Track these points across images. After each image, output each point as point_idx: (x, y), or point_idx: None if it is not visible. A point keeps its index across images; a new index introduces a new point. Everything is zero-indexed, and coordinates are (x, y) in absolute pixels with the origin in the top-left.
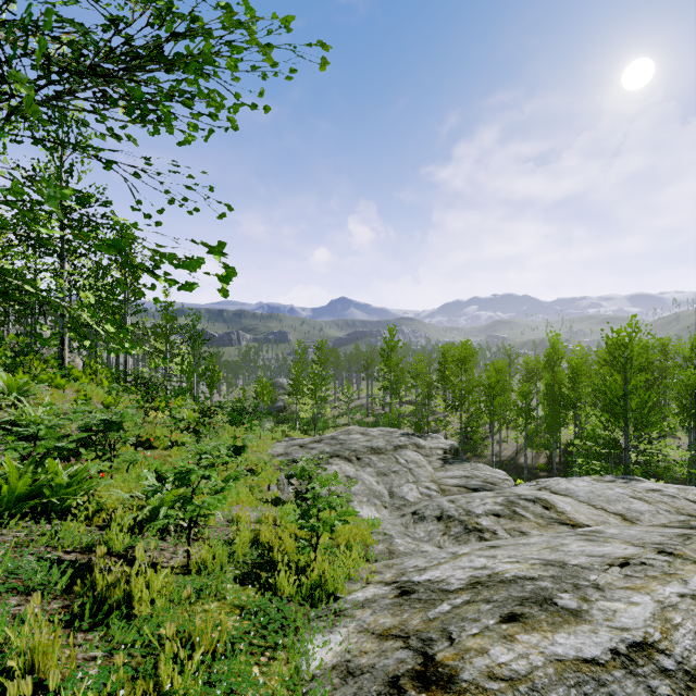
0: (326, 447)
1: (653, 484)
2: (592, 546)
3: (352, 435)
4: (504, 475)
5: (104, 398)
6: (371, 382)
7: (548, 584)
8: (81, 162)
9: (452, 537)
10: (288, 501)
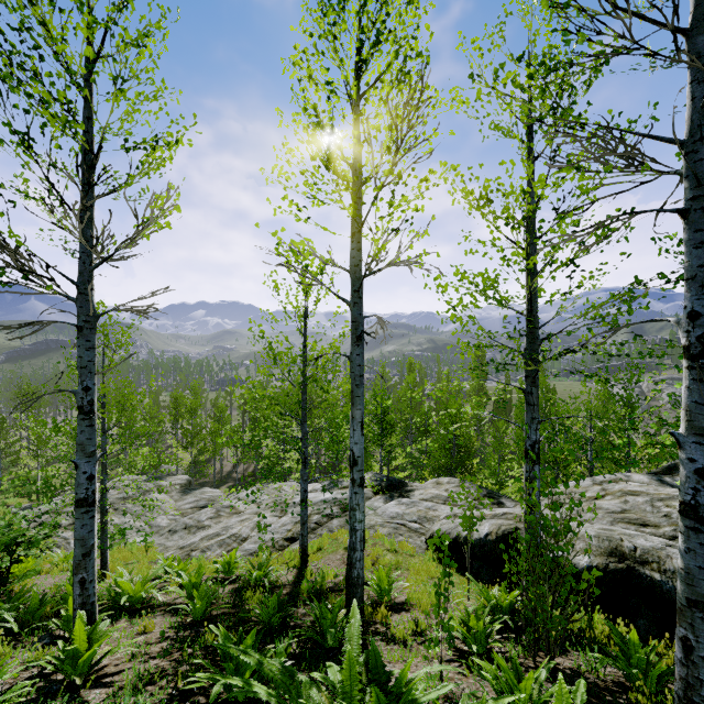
0: None
1: (277, 485)
2: (239, 518)
3: None
4: (220, 493)
5: None
6: None
7: (221, 532)
8: None
9: (193, 534)
10: None
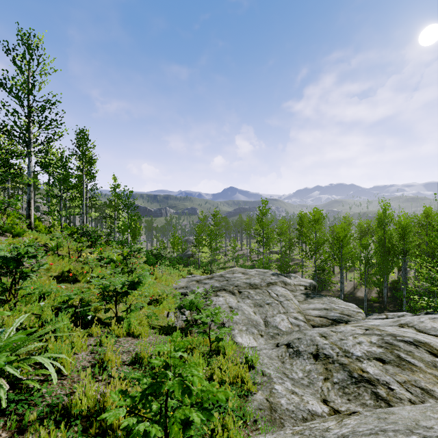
0: (216, 283)
1: None
2: None
3: (236, 274)
4: (356, 308)
5: (51, 243)
6: (249, 239)
7: None
8: (39, 75)
9: (337, 386)
10: (181, 328)
